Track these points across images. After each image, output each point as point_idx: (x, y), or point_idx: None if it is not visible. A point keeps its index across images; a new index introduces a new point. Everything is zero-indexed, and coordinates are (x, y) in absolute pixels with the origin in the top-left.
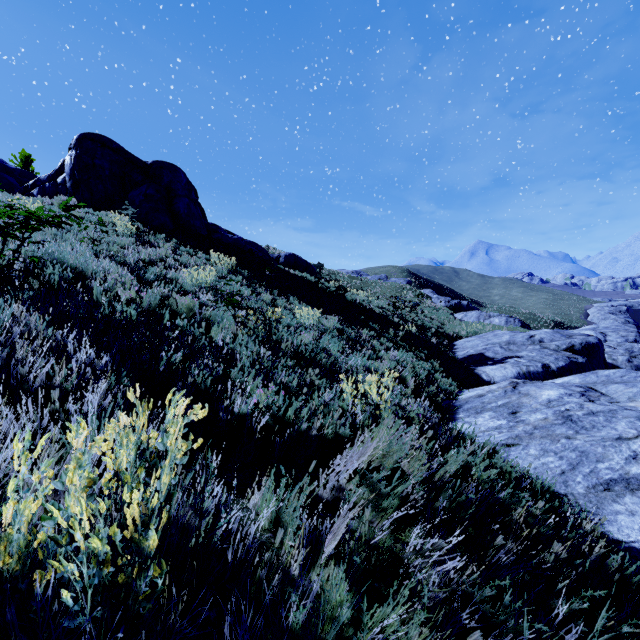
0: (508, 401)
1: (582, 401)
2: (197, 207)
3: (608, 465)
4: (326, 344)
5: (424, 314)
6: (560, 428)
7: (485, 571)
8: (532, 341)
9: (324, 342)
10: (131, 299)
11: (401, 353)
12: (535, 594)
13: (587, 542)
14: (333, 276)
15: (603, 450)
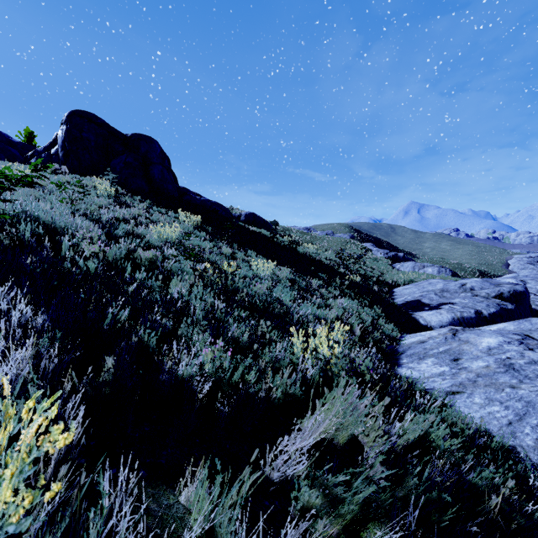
0: (449, 348)
1: (522, 349)
2: (170, 173)
3: None
4: (279, 294)
5: (366, 264)
6: (503, 376)
7: None
8: (464, 289)
9: (277, 292)
10: (95, 254)
11: (347, 301)
12: None
13: None
14: (287, 232)
15: None
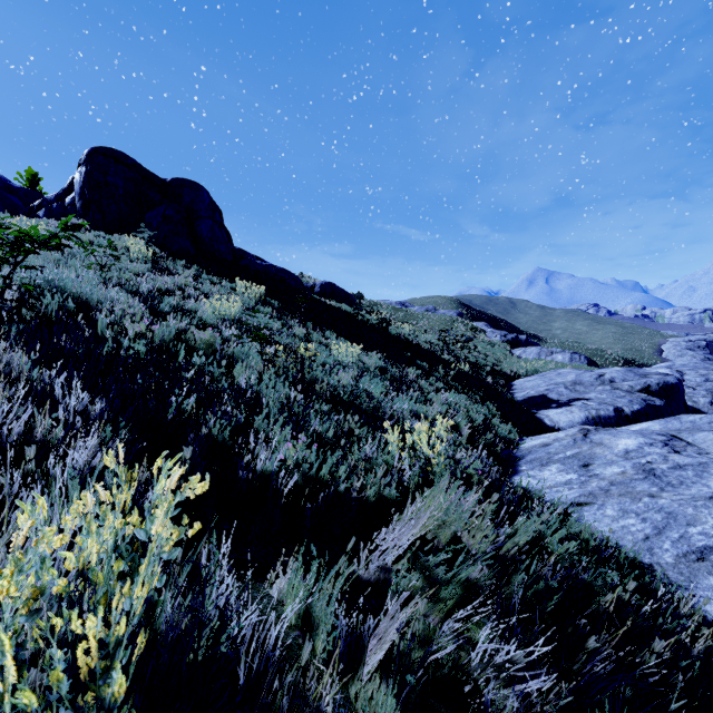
0: (578, 451)
1: (666, 452)
2: (222, 230)
3: (701, 529)
4: (367, 385)
5: (477, 350)
6: (641, 484)
7: (574, 684)
8: (601, 381)
9: (365, 383)
10: (141, 333)
11: (453, 395)
12: (634, 707)
13: (688, 631)
14: (375, 307)
15: (694, 511)
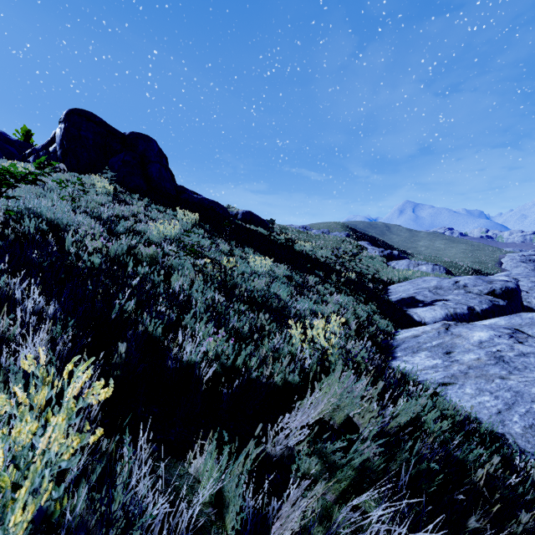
0: (442, 341)
1: (512, 342)
2: (167, 171)
3: None
4: (276, 290)
5: (361, 262)
6: (493, 368)
7: None
8: (457, 286)
9: (275, 288)
10: (98, 249)
11: (343, 297)
12: None
13: None
14: (283, 230)
15: None
